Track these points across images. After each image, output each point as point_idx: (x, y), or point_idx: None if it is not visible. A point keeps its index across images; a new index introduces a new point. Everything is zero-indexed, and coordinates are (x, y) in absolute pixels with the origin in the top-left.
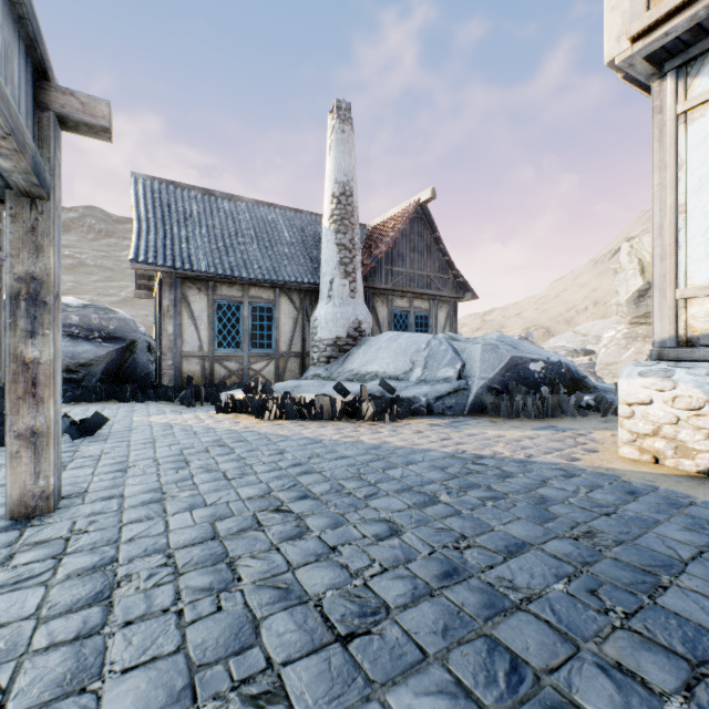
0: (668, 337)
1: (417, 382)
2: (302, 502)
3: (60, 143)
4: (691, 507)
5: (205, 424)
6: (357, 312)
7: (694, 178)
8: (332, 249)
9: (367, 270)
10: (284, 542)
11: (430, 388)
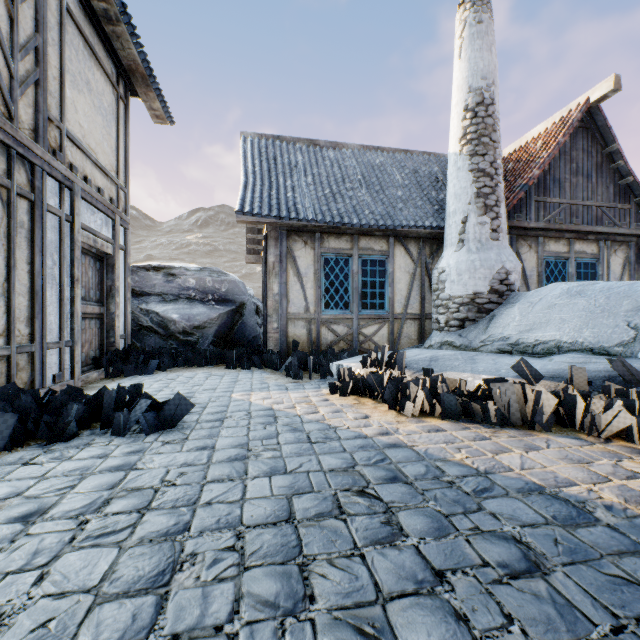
0: None
1: None
2: None
3: None
4: None
5: (319, 417)
6: (502, 259)
7: None
8: (465, 179)
9: (512, 203)
10: None
11: None
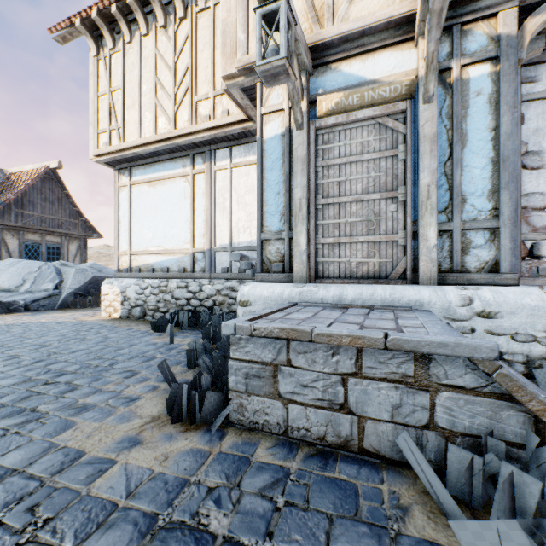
0: (117, 269)
1: (23, 292)
2: None
3: None
4: (89, 325)
5: None
6: None
7: (123, 212)
8: None
9: None
10: None
11: (31, 295)
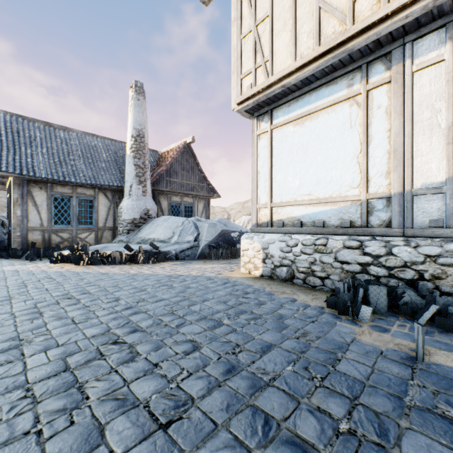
0: (255, 223)
1: (173, 243)
2: (83, 295)
3: None
4: (239, 286)
5: (41, 269)
6: (146, 204)
7: (262, 161)
8: (132, 167)
9: (154, 180)
10: (67, 306)
11: (179, 246)
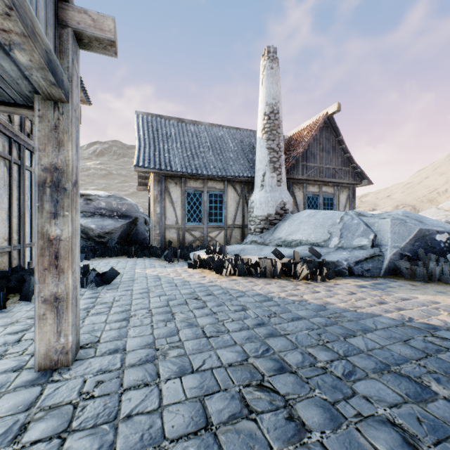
0: None
1: (335, 249)
2: (282, 377)
3: (78, 59)
4: None
5: (182, 277)
6: (282, 196)
7: None
8: (264, 152)
9: (289, 166)
10: (284, 448)
11: (348, 254)
